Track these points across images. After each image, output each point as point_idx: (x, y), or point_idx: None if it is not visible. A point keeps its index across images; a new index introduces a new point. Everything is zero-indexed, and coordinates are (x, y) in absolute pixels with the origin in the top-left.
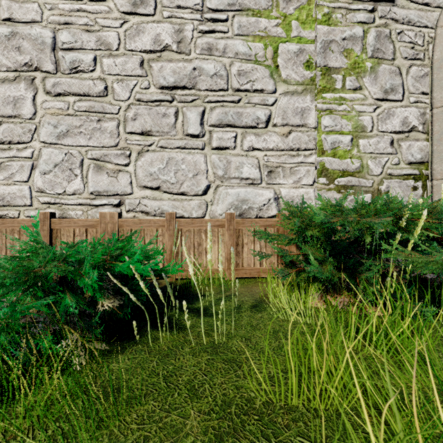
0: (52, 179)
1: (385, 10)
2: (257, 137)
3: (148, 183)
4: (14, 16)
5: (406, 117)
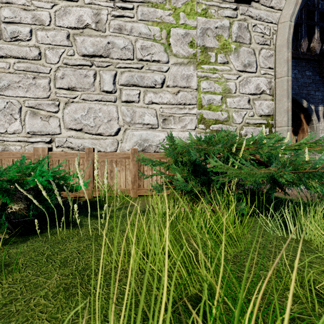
0: None
1: (244, 9)
2: (155, 94)
3: (73, 126)
4: None
5: (258, 84)
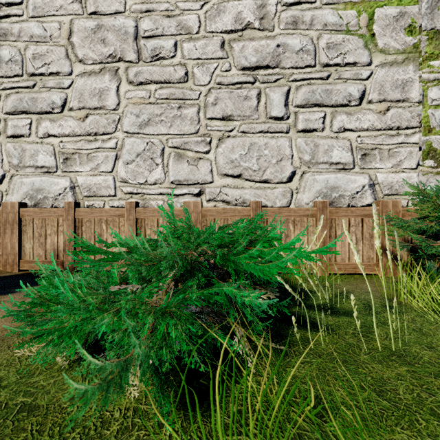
0: (134, 169)
1: None
2: (349, 116)
3: (229, 171)
4: (99, 9)
5: None
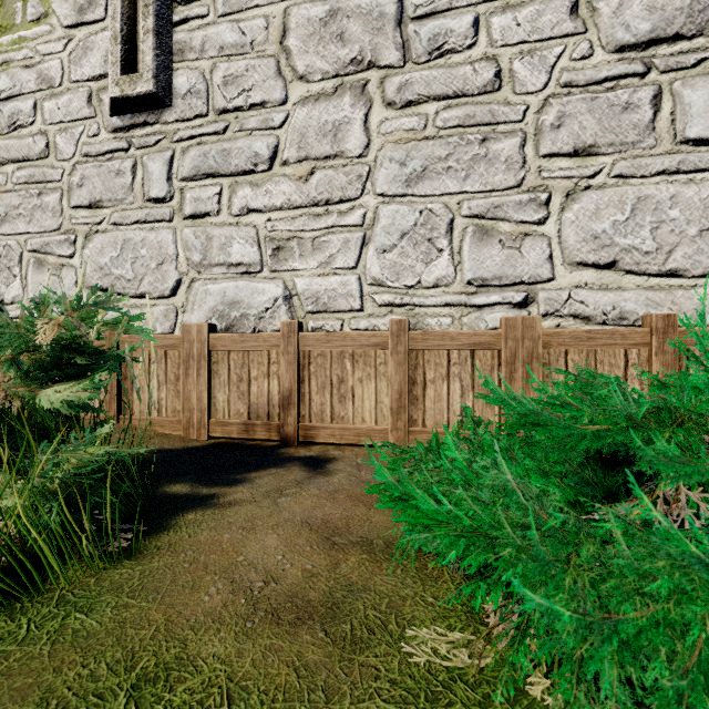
0: (396, 261)
1: None
2: None
3: (588, 256)
4: None
5: None
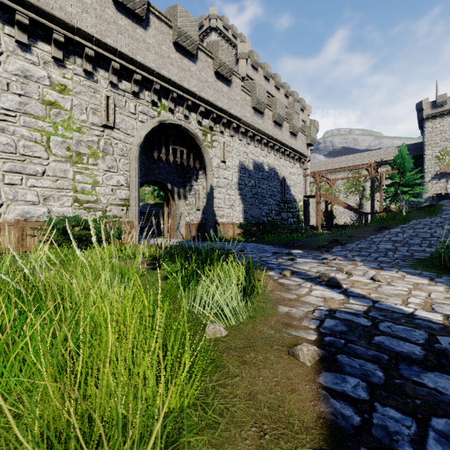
0: None
1: (109, 132)
2: (37, 180)
3: None
4: None
5: (119, 180)
